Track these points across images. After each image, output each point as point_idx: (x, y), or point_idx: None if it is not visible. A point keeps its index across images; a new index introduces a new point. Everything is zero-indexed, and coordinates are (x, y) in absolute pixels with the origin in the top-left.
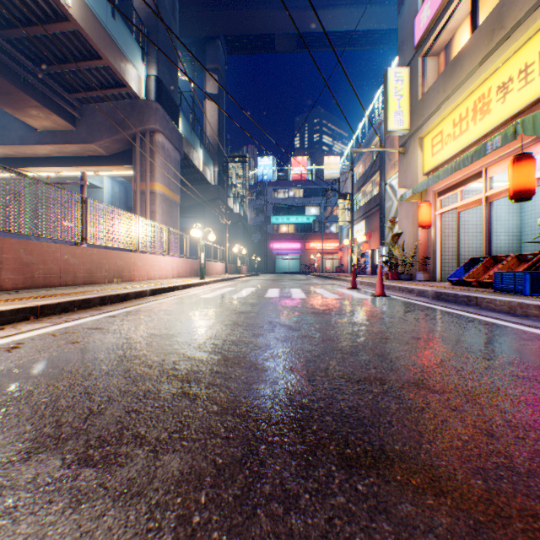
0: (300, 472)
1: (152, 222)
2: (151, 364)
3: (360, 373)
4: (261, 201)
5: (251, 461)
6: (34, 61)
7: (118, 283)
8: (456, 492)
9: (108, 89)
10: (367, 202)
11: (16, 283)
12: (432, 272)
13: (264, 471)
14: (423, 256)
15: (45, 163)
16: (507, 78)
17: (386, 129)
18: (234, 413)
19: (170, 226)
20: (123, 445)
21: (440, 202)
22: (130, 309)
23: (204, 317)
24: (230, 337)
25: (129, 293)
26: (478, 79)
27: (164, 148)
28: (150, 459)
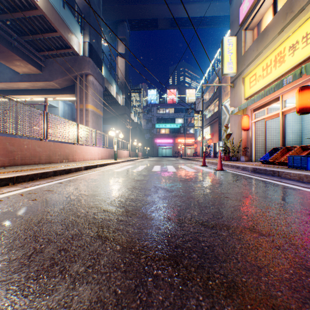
0: (177, 302)
1: (86, 127)
2: (79, 214)
3: (213, 221)
4: (149, 115)
5: (141, 291)
6: (17, 33)
7: (66, 163)
8: None
9: (61, 50)
10: (211, 115)
11: (4, 163)
12: (250, 156)
13: (150, 300)
14: (244, 146)
15: (25, 93)
16: (295, 42)
17: (222, 73)
18: (130, 252)
19: (97, 129)
20: (52, 278)
21: (254, 115)
22: (71, 178)
23: (115, 183)
24: (130, 196)
25: (71, 168)
26: (278, 42)
27: (93, 84)
28: (69, 290)
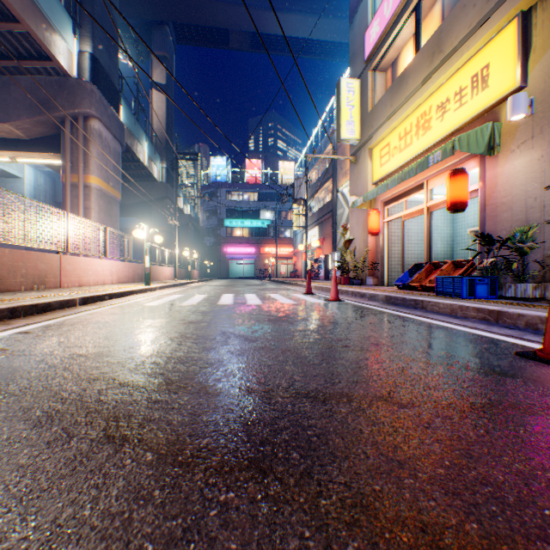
0: (265, 549)
1: (85, 219)
2: (66, 396)
3: (326, 389)
4: (214, 202)
5: (195, 540)
6: None
7: (39, 291)
8: (454, 547)
9: (28, 60)
10: (320, 208)
11: None
12: (380, 276)
13: None
14: (372, 261)
15: None
16: (445, 99)
17: (339, 137)
18: (175, 462)
19: (108, 225)
20: None
21: (387, 210)
22: (51, 322)
23: (146, 330)
24: (176, 354)
25: (51, 302)
26: (421, 97)
27: (101, 137)
28: None
